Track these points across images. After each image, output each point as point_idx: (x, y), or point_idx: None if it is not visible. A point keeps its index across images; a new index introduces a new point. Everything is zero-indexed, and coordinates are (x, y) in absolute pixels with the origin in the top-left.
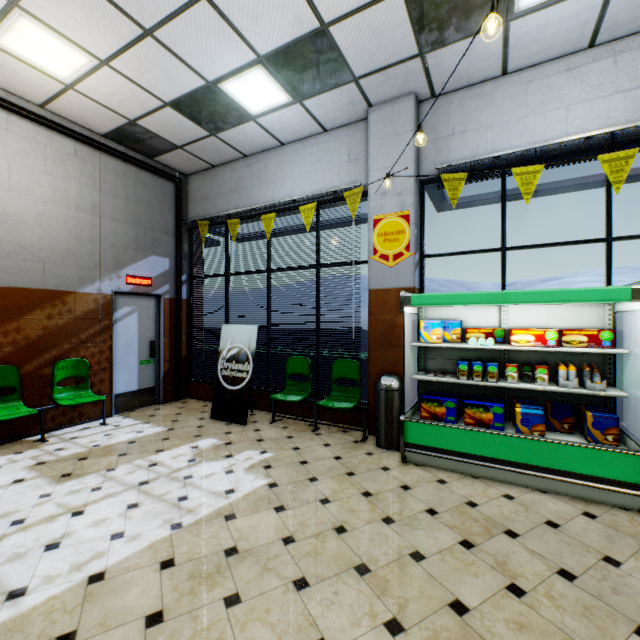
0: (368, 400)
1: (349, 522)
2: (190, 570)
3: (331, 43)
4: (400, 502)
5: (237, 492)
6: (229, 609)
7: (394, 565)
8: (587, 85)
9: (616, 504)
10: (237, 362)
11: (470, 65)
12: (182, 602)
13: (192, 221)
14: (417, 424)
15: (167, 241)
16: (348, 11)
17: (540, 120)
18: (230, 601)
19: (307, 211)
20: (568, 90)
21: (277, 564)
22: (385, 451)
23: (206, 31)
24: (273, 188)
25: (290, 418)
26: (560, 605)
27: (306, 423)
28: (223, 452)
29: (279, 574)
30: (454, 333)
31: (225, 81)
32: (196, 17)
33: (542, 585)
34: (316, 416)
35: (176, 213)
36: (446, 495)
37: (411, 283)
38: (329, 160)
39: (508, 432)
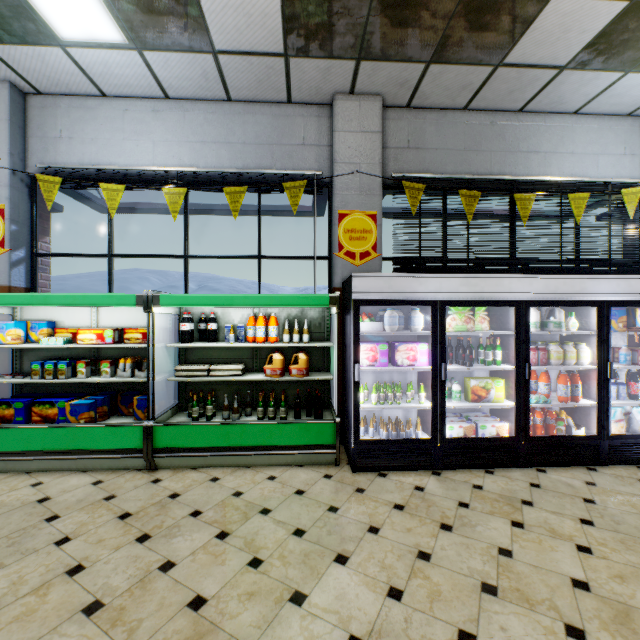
0: None
1: None
2: None
3: None
4: None
5: None
6: None
7: None
8: (167, 128)
9: (136, 467)
10: None
11: (58, 74)
12: None
13: None
14: None
15: None
16: None
17: (134, 147)
18: None
19: None
20: (155, 128)
21: None
22: None
23: None
24: None
25: None
26: None
27: None
28: None
29: None
30: (42, 333)
31: None
32: None
33: None
34: None
35: None
36: None
37: (6, 281)
38: None
39: (54, 424)
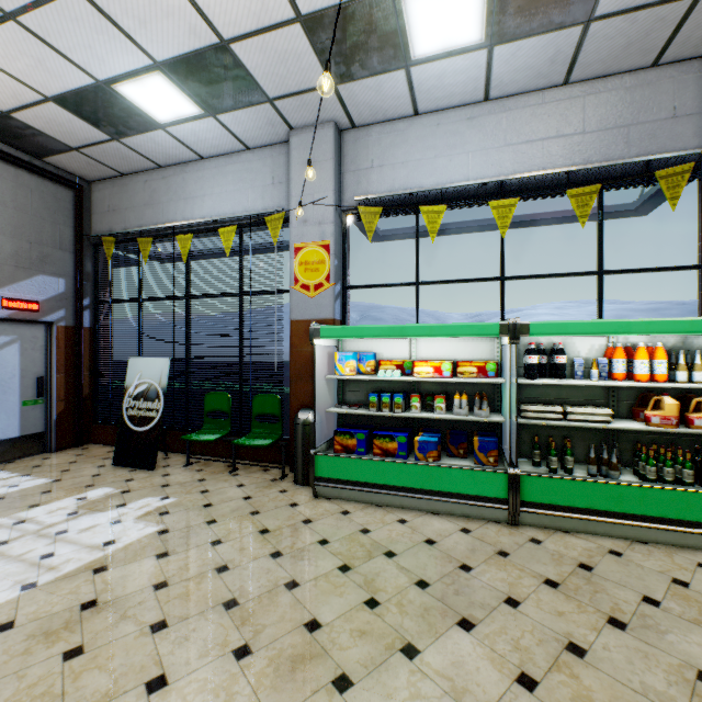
0: (290, 436)
1: (235, 561)
2: (31, 630)
3: (236, 60)
4: (296, 536)
5: (118, 543)
6: (66, 662)
7: (265, 596)
8: (484, 135)
9: (491, 519)
10: (146, 400)
11: (383, 102)
12: (10, 664)
13: (95, 236)
14: (326, 457)
15: (62, 258)
16: (247, 31)
17: (447, 163)
18: (70, 654)
19: (227, 234)
20: (469, 137)
21: (139, 611)
22: (301, 487)
23: (86, 26)
24: (192, 205)
25: (207, 459)
26: (405, 610)
27: (226, 464)
28: (116, 501)
29: (138, 620)
30: (368, 365)
31: (120, 83)
32: (70, 9)
33: (397, 596)
34: (235, 456)
35: (75, 225)
36: (344, 525)
37: (331, 315)
38: (252, 180)
39: (406, 460)
